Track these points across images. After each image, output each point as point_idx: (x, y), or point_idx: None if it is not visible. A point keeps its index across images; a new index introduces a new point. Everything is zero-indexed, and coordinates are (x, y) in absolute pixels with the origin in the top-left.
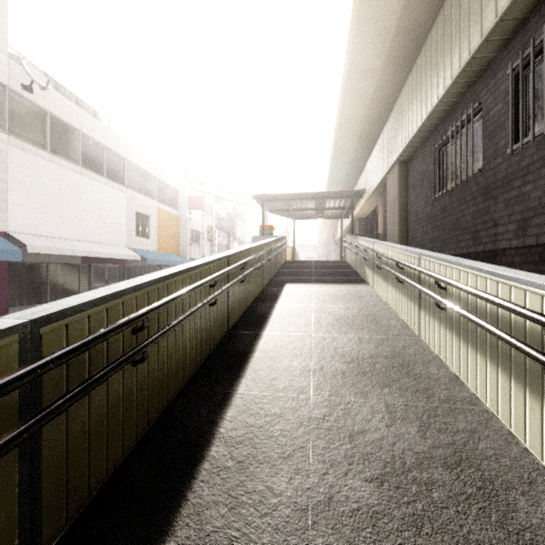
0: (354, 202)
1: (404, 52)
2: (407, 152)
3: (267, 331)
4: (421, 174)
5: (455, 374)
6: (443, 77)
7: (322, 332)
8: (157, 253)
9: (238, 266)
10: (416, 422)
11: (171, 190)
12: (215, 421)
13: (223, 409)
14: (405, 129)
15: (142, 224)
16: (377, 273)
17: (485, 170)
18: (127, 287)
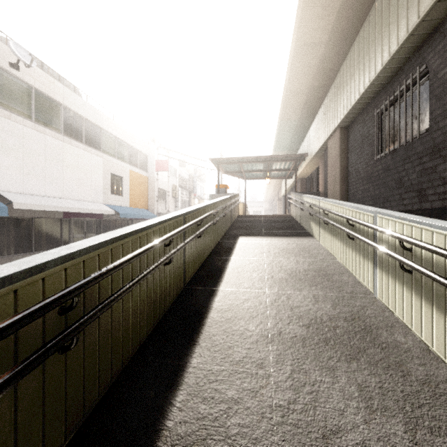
0: (297, 164)
1: (347, 25)
2: (348, 118)
3: (223, 287)
4: (362, 137)
5: (425, 343)
6: (388, 44)
7: (276, 288)
8: (129, 208)
9: (194, 224)
10: (400, 416)
11: (141, 155)
12: (162, 409)
13: (173, 389)
14: (347, 96)
15: (116, 184)
16: (324, 228)
17: (433, 130)
18: (52, 258)
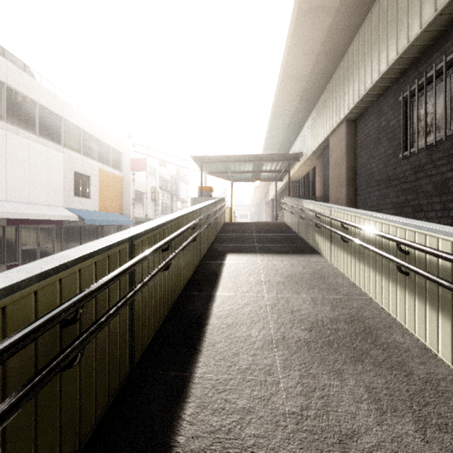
0: (290, 165)
1: None
2: (358, 108)
3: (201, 368)
4: (378, 130)
5: None
6: None
7: (296, 370)
8: (98, 212)
9: (150, 255)
10: None
11: (114, 152)
12: None
13: None
14: (360, 80)
15: (82, 184)
16: (340, 246)
17: None
18: None
